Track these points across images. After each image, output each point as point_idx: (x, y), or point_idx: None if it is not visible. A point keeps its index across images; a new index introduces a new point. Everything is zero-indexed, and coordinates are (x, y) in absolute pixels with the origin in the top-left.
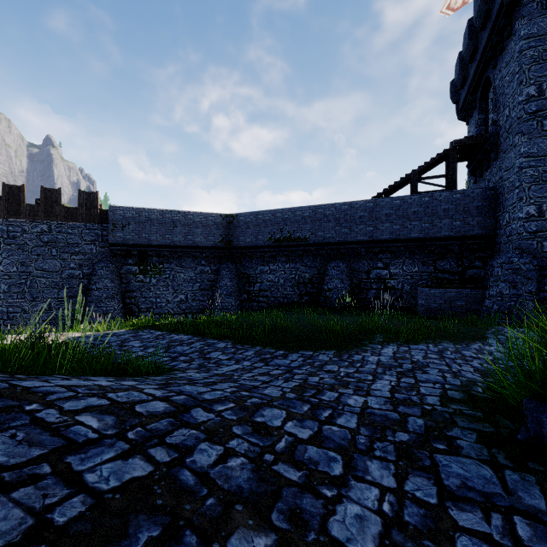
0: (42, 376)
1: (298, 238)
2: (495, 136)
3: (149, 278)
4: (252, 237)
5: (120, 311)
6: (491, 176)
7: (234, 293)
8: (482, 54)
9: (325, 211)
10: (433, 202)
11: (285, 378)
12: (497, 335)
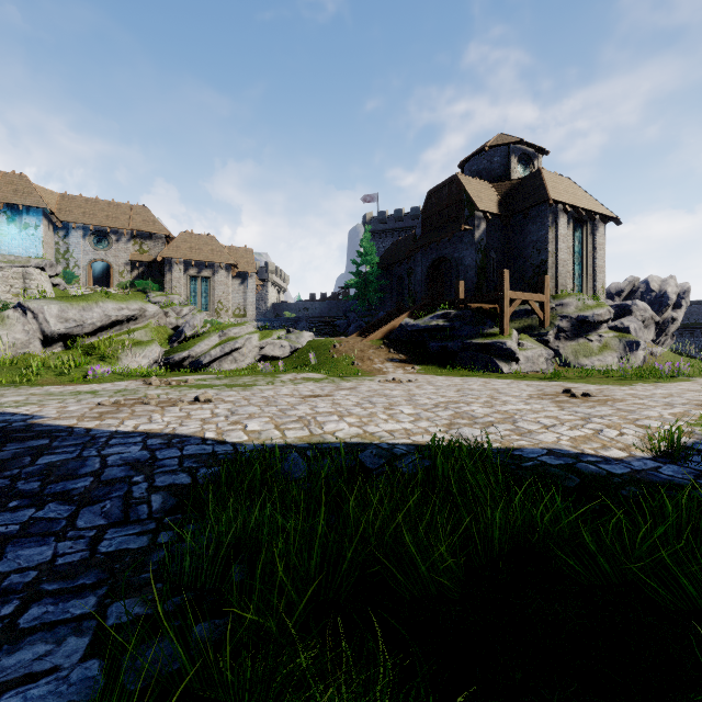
0: None
1: (701, 323)
2: None
3: None
4: None
5: None
6: None
7: None
8: None
9: None
10: None
11: None
12: None
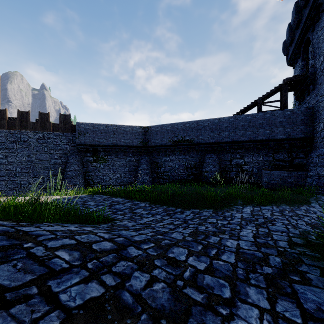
0: (36, 223)
1: (187, 140)
2: (313, 74)
3: (99, 164)
4: (159, 140)
5: (82, 183)
6: (310, 100)
7: (149, 173)
8: (304, 23)
9: (203, 124)
10: (272, 117)
11: (184, 226)
12: (317, 201)
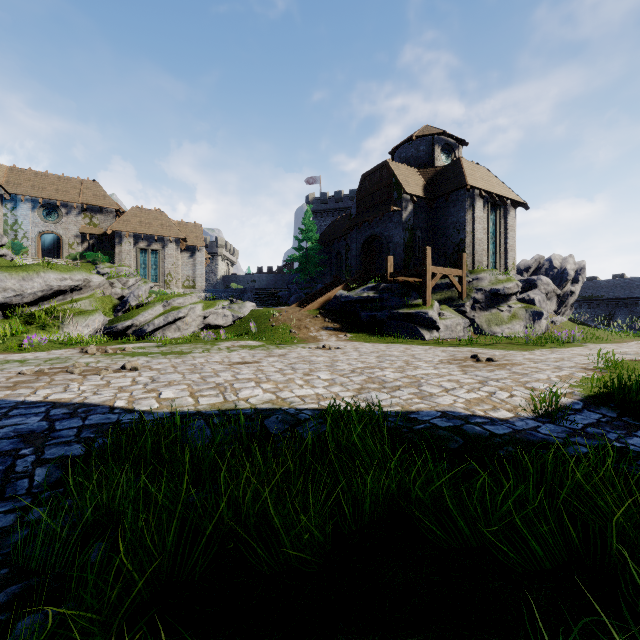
0: None
1: (596, 296)
2: None
3: None
4: None
5: None
6: None
7: None
8: None
9: (613, 283)
10: None
11: None
12: None
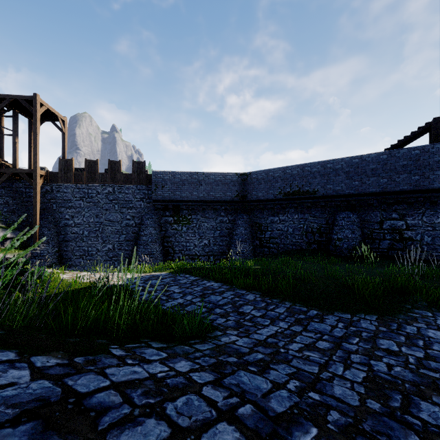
0: (100, 356)
1: (307, 191)
2: None
3: (181, 226)
4: (263, 191)
5: (160, 252)
6: None
7: (248, 240)
8: None
9: (334, 166)
10: None
11: (341, 359)
12: None
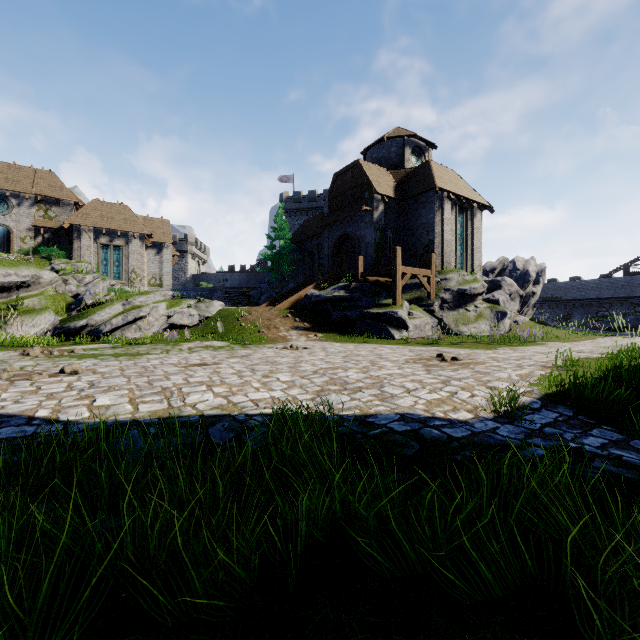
0: None
1: (555, 297)
2: None
3: None
4: None
5: None
6: None
7: None
8: None
9: (571, 284)
10: (632, 280)
11: None
12: None
